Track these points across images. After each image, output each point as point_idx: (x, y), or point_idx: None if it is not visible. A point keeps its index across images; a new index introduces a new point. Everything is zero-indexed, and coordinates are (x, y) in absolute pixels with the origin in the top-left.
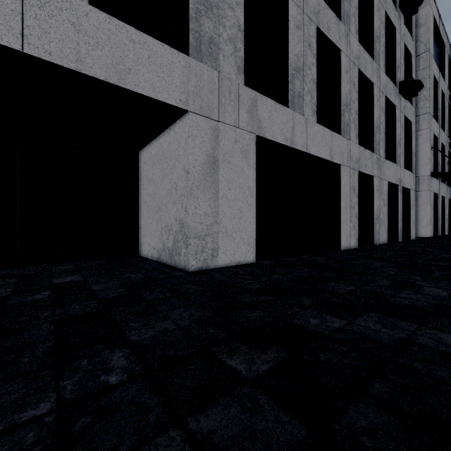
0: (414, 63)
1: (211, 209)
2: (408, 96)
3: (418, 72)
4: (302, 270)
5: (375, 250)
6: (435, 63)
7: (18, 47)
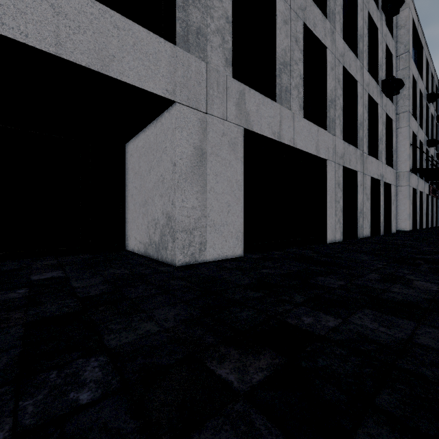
0: (395, 63)
1: (199, 202)
2: (389, 95)
3: (398, 72)
4: (291, 264)
5: (359, 243)
6: (414, 64)
7: None
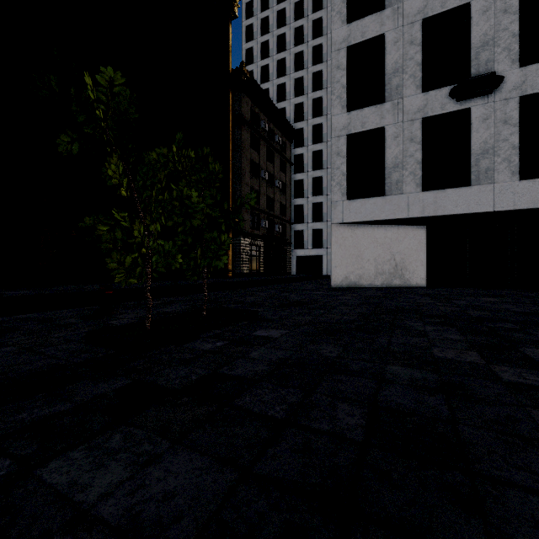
0: None
1: None
2: None
3: None
4: None
5: None
6: None
7: (492, 210)
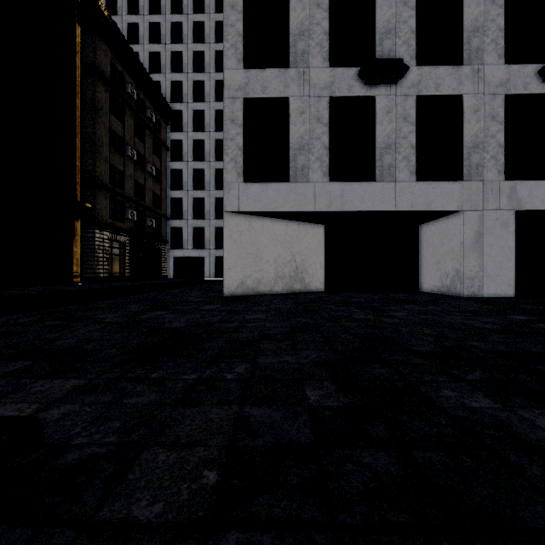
0: None
1: (477, 263)
2: None
3: None
4: None
5: None
6: None
7: (394, 210)
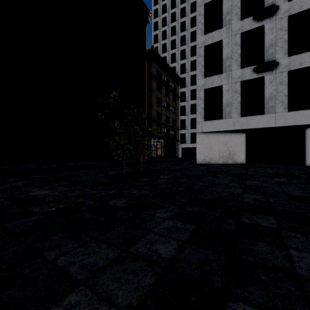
0: None
1: None
2: None
3: None
4: None
5: None
6: None
7: (275, 126)
